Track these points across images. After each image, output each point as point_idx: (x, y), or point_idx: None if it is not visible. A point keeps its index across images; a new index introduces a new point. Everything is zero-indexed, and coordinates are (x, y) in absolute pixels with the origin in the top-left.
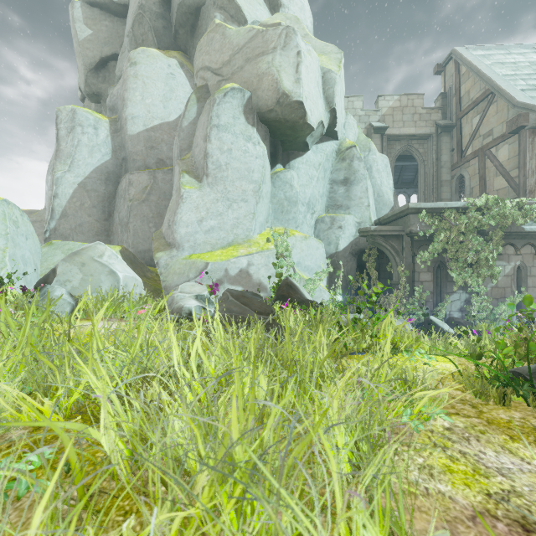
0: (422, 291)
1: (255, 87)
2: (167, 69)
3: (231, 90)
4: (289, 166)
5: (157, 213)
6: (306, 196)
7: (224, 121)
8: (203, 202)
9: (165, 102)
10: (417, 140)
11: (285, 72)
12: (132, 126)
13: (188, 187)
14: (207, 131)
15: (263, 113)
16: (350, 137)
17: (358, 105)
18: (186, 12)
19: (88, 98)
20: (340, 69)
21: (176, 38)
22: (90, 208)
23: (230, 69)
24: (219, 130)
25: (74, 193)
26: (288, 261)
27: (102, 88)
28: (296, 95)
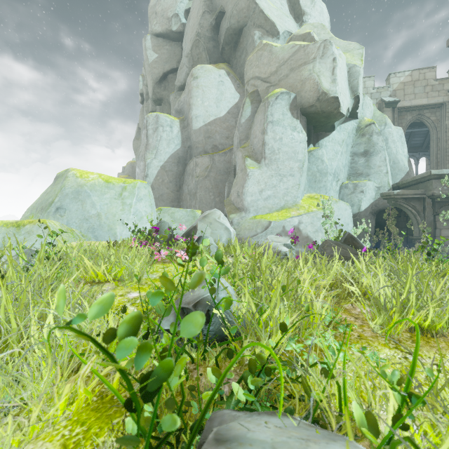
0: (443, 245)
1: (299, 89)
2: (218, 78)
3: (281, 94)
4: (318, 144)
5: (214, 185)
6: (332, 167)
7: (276, 118)
8: (262, 178)
9: (217, 103)
10: (429, 109)
11: (323, 76)
12: (196, 123)
13: (252, 167)
14: (264, 126)
15: (305, 108)
16: (367, 115)
17: (370, 84)
18: (231, 33)
19: (153, 103)
20: (363, 63)
21: (222, 53)
22: (168, 183)
23: (277, 78)
24: (273, 124)
25: (158, 173)
26: (332, 220)
27: (163, 94)
28: (333, 93)
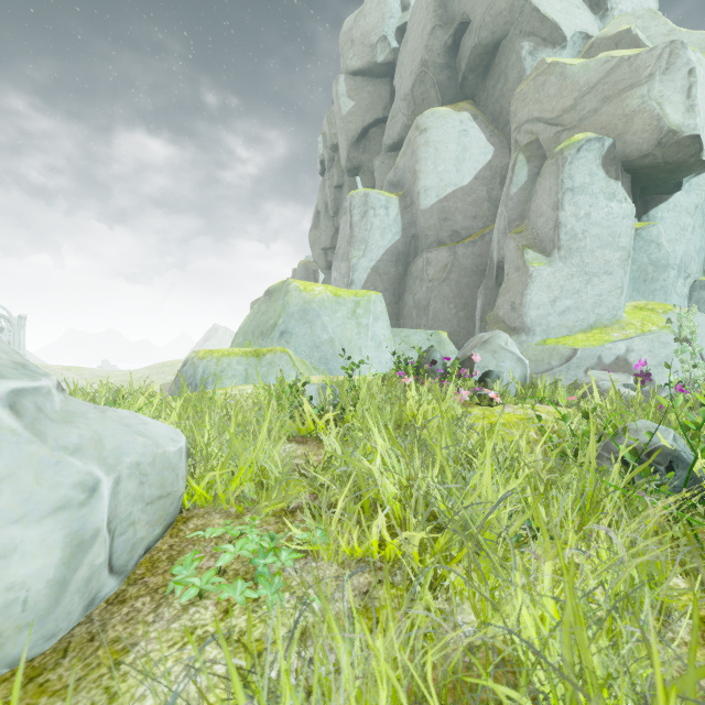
0: None
1: (621, 131)
2: (459, 127)
3: (586, 142)
4: (647, 217)
5: (457, 292)
6: (675, 255)
7: (579, 182)
8: (554, 279)
9: (458, 165)
10: None
11: (669, 102)
12: (425, 199)
13: (536, 264)
14: (557, 197)
15: (631, 161)
16: None
17: None
18: (480, 53)
19: (347, 173)
20: None
21: (462, 86)
22: (382, 292)
23: (576, 116)
24: (574, 193)
25: (368, 277)
26: (694, 347)
27: (362, 160)
28: (689, 129)
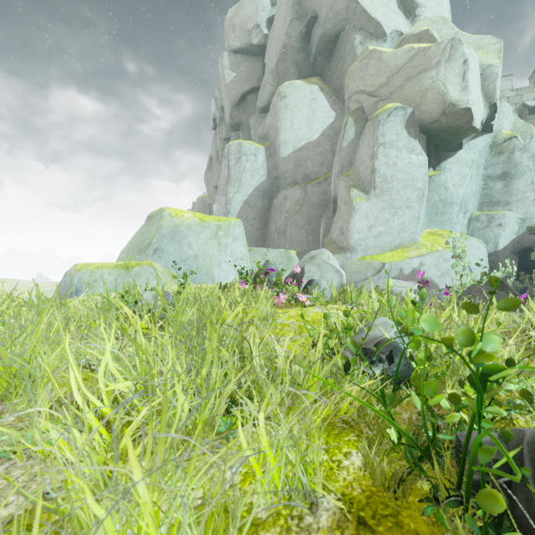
0: None
1: (418, 102)
2: (310, 96)
3: (394, 109)
4: (439, 168)
5: (307, 221)
6: (458, 196)
7: (389, 139)
8: (371, 211)
9: (309, 124)
10: None
11: (450, 83)
12: (284, 149)
13: (358, 199)
14: (373, 149)
15: (425, 125)
16: (505, 127)
17: (506, 85)
18: (326, 41)
19: (230, 128)
20: (501, 61)
21: (313, 66)
22: (252, 220)
23: (388, 90)
24: (385, 147)
25: (241, 209)
26: (464, 262)
27: (242, 118)
28: (464, 103)
